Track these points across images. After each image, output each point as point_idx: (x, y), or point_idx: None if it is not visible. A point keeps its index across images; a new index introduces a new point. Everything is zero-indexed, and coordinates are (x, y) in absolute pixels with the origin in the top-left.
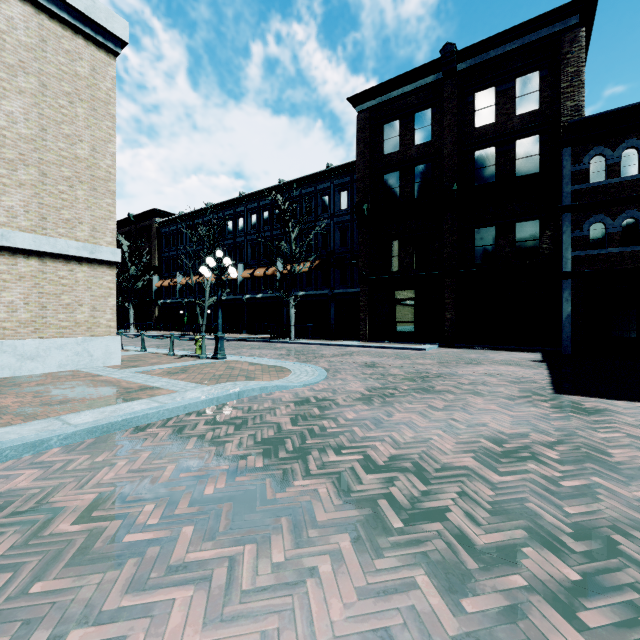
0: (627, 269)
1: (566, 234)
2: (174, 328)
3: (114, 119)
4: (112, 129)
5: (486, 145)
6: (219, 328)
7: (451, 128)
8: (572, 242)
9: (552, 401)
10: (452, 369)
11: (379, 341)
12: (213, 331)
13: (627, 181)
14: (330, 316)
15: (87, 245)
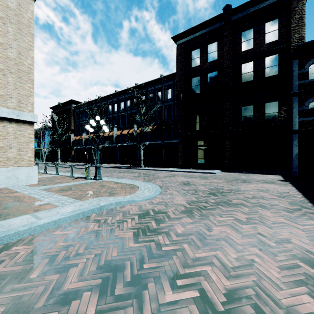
0: None
1: (295, 108)
2: (82, 161)
3: (33, 36)
4: (32, 42)
5: (248, 60)
6: (97, 161)
7: (228, 52)
8: (298, 113)
9: None
10: (236, 186)
11: (189, 168)
12: (101, 162)
13: None
14: (162, 155)
15: (15, 111)
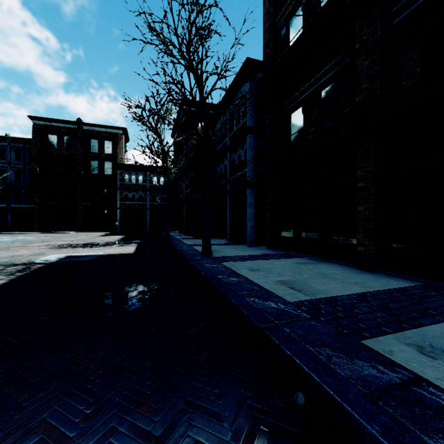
0: (133, 208)
1: (118, 196)
2: None
3: None
4: None
5: (95, 160)
6: None
7: (81, 149)
8: (120, 199)
9: (96, 237)
10: (78, 235)
11: (46, 231)
12: None
13: (133, 184)
14: (8, 219)
15: None
